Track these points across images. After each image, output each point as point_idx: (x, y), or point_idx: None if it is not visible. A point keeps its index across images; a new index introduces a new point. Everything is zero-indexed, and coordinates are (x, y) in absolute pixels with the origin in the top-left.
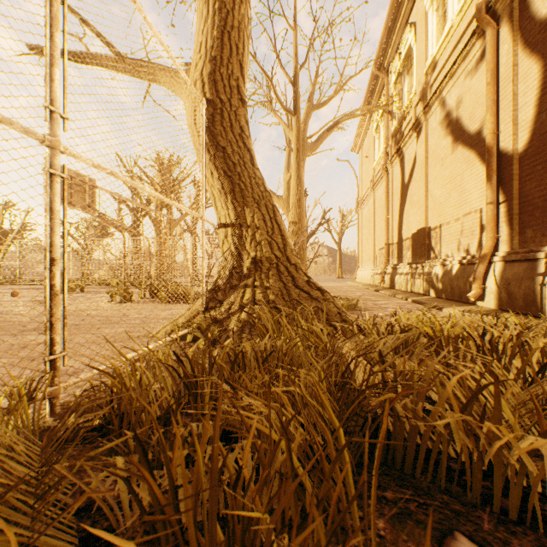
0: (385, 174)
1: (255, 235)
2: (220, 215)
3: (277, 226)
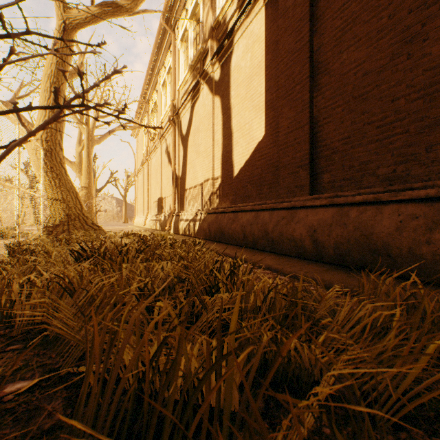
0: (147, 162)
1: (68, 204)
2: (49, 194)
3: (78, 200)
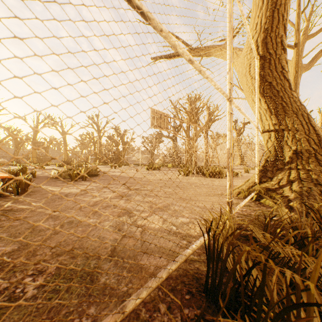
0: None
1: (294, 135)
2: (263, 125)
3: (311, 127)
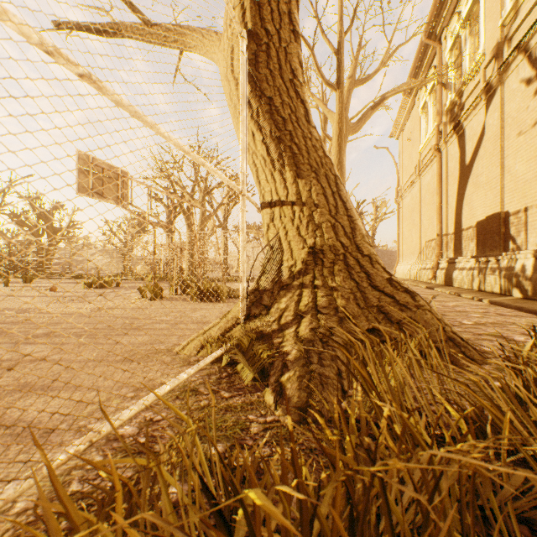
0: (438, 156)
1: (312, 215)
2: (263, 192)
3: (341, 203)
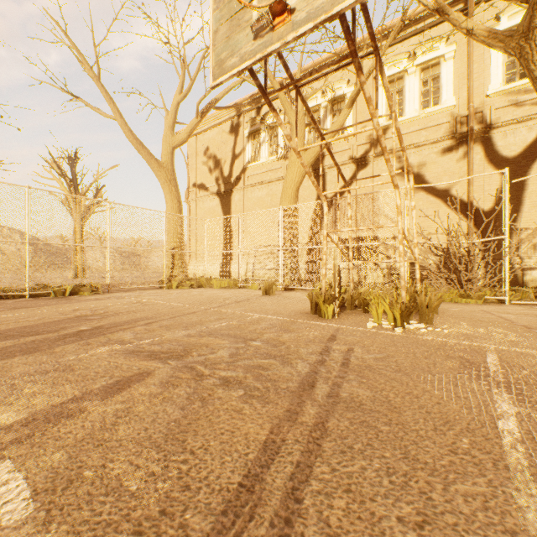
0: None
1: None
2: None
3: None
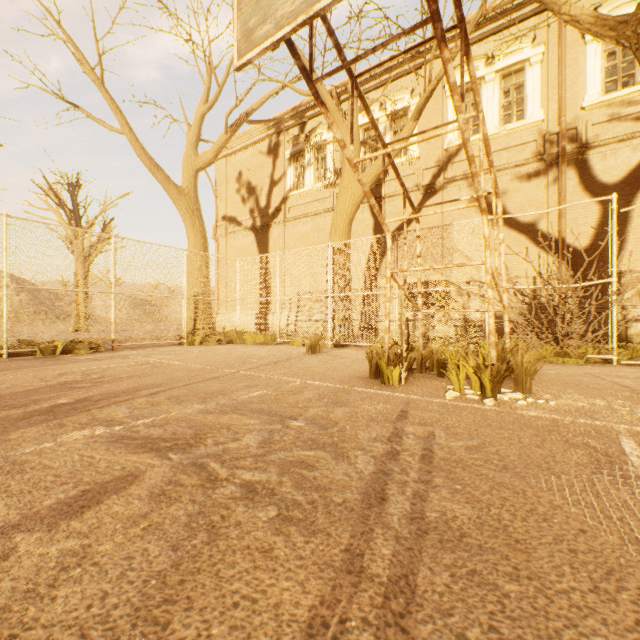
0: None
1: None
2: None
3: None
